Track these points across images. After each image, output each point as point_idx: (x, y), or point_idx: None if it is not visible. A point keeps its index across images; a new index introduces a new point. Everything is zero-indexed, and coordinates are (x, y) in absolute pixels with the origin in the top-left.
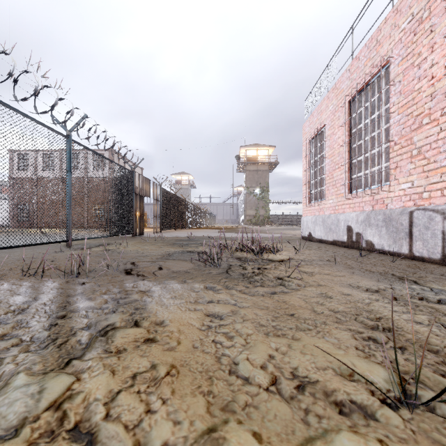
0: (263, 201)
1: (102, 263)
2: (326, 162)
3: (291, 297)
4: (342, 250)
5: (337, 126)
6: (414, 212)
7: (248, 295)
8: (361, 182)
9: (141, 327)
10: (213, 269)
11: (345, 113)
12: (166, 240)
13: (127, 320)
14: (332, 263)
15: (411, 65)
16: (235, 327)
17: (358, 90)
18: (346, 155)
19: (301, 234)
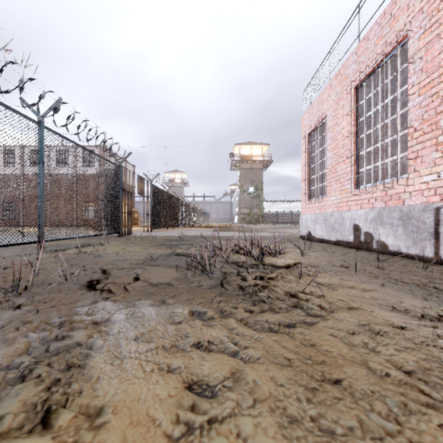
0: (257, 200)
1: (66, 272)
2: (328, 156)
3: (322, 335)
4: (351, 252)
5: (341, 116)
6: (441, 209)
7: (254, 329)
8: (362, 179)
9: (50, 430)
10: (204, 280)
11: (351, 101)
12: (155, 240)
13: (32, 409)
14: (349, 270)
15: (437, 36)
16: (240, 431)
17: (367, 73)
18: (352, 147)
19: (306, 234)
